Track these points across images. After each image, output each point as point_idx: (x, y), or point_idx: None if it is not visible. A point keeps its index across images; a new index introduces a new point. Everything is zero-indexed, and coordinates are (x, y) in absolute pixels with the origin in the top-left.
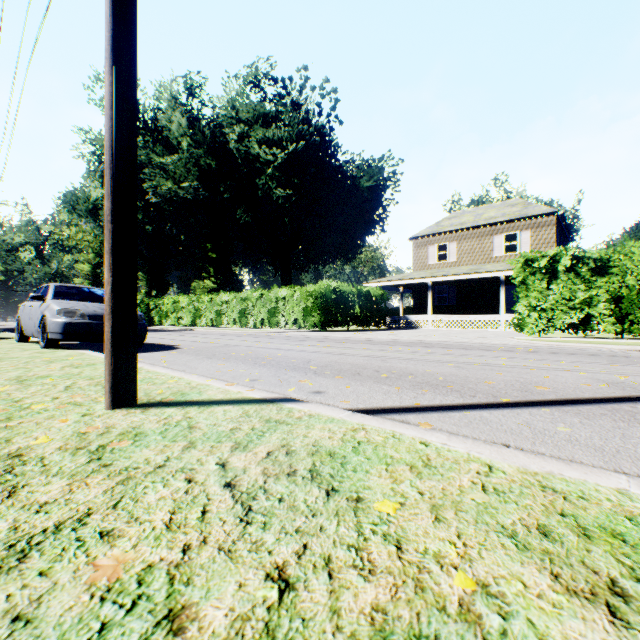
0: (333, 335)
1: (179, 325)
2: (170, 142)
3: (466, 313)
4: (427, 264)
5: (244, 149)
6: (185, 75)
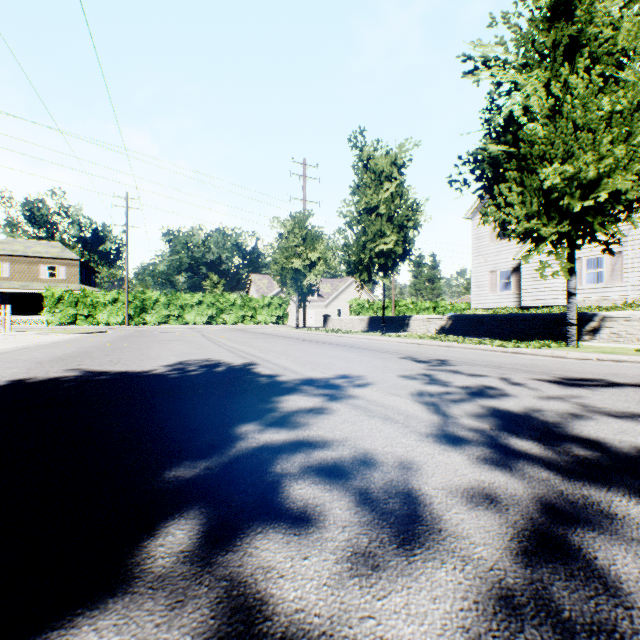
0: None
1: None
2: None
3: (19, 314)
4: None
5: None
6: None
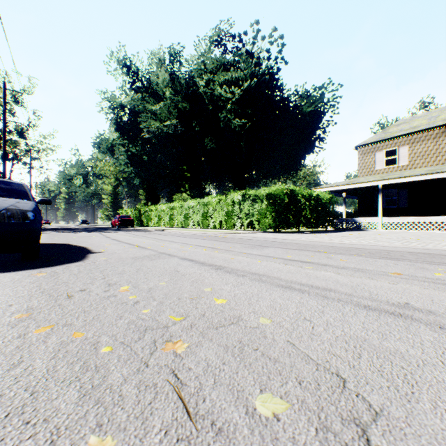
0: (293, 237)
1: (159, 226)
2: (158, 94)
3: (419, 215)
4: (374, 169)
5: (209, 91)
6: (169, 46)
